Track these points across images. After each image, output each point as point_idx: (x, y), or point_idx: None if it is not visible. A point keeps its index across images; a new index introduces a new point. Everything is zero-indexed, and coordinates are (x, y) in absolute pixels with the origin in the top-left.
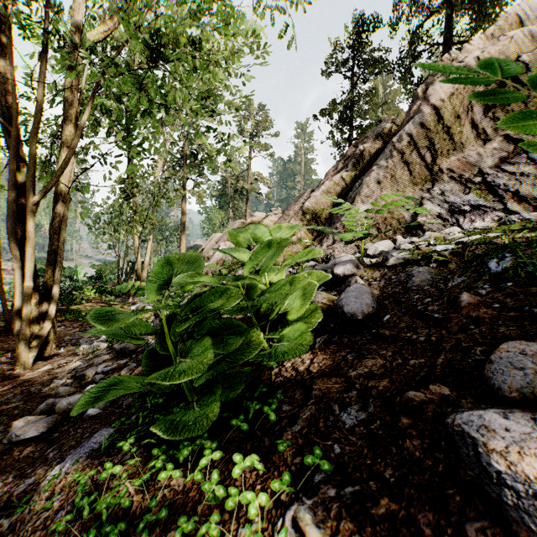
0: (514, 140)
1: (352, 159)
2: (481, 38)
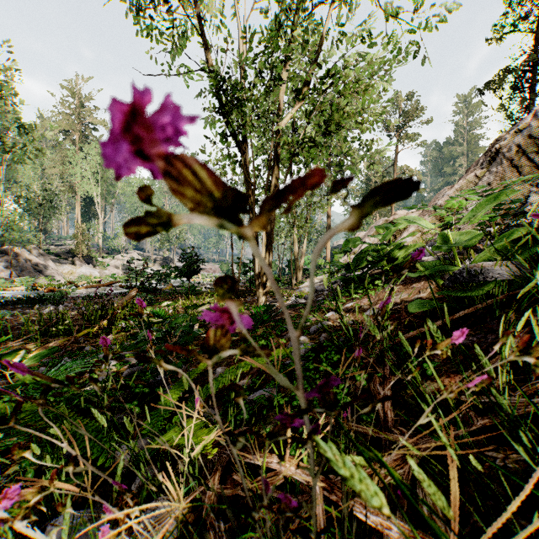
0: None
1: (487, 158)
2: None
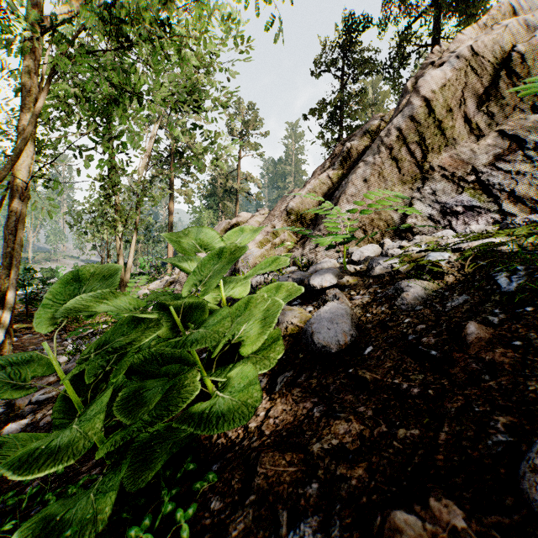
0: (510, 136)
1: (339, 157)
2: (473, 28)
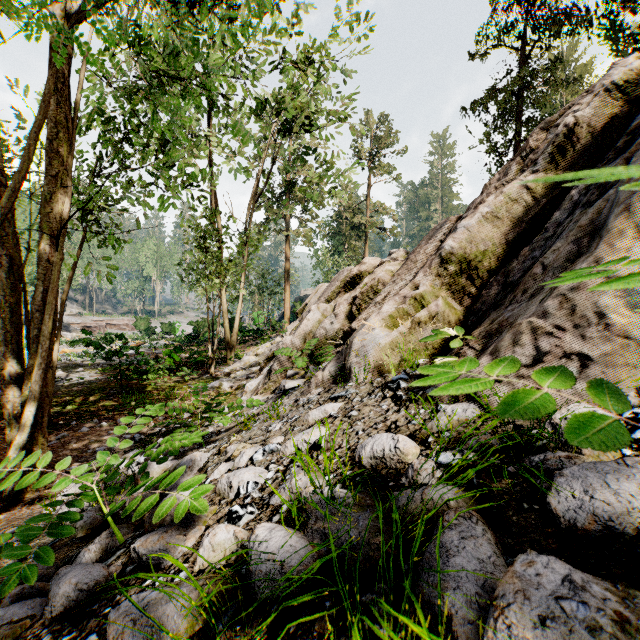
0: None
1: (548, 147)
2: None
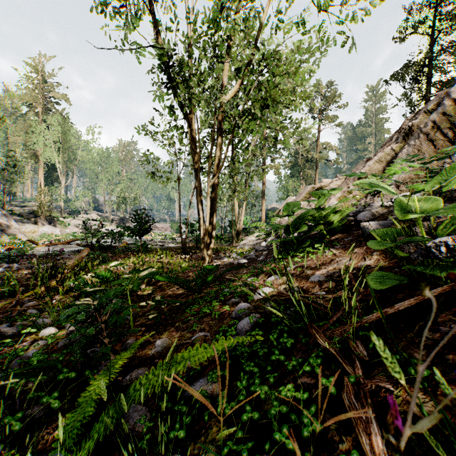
0: None
1: (402, 134)
2: None
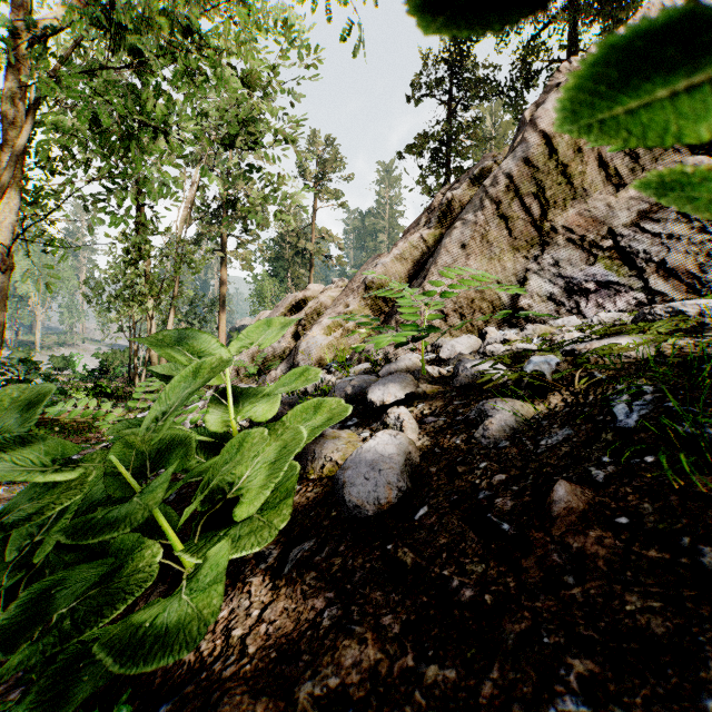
0: None
1: (437, 212)
2: None
